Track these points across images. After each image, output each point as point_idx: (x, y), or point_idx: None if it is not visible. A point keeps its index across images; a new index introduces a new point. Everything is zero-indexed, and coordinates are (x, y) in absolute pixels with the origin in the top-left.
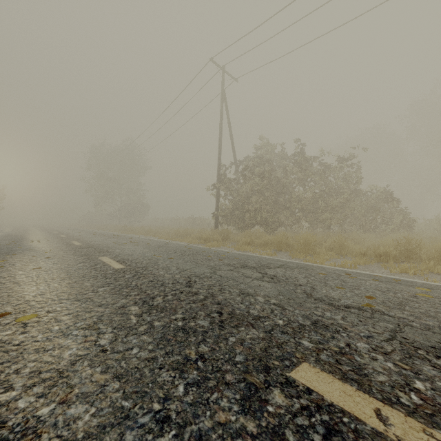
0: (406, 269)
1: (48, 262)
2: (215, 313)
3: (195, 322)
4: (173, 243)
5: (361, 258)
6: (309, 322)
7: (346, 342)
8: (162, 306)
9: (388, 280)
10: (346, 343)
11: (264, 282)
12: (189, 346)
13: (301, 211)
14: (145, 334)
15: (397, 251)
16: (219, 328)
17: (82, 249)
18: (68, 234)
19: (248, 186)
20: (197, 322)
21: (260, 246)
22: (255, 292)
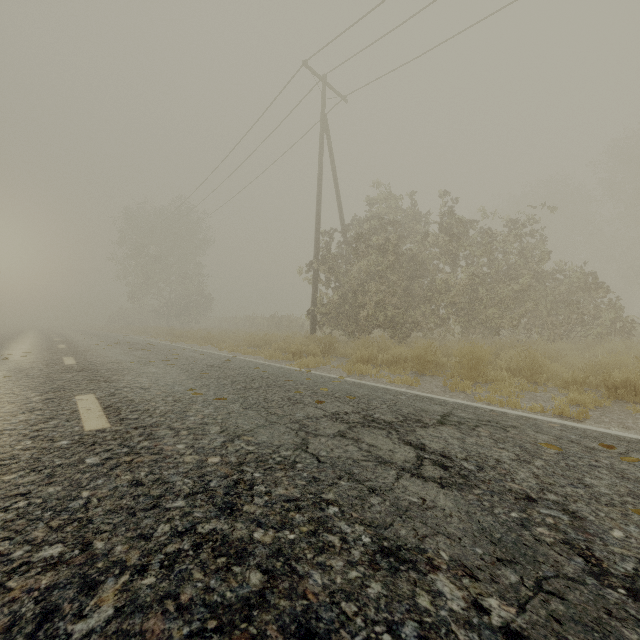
0: None
1: None
2: None
3: None
4: (238, 360)
5: (578, 391)
6: None
7: None
8: None
9: None
10: None
11: (431, 484)
12: None
13: (449, 306)
14: None
15: None
16: None
17: (65, 374)
18: (73, 343)
19: (364, 265)
20: None
21: (387, 365)
22: (421, 543)
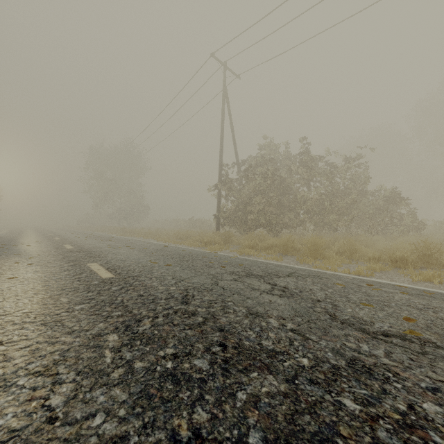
0: (429, 277)
1: (29, 270)
2: (217, 345)
3: (190, 361)
4: (172, 246)
5: (375, 263)
6: (344, 362)
7: (406, 402)
8: (149, 334)
9: (418, 292)
10: (408, 403)
11: (275, 296)
12: (178, 409)
13: (306, 213)
14: (118, 385)
15: (414, 256)
16: (222, 373)
17: (72, 253)
18: (63, 237)
19: (251, 186)
20: (192, 363)
21: (264, 249)
22: (266, 311)
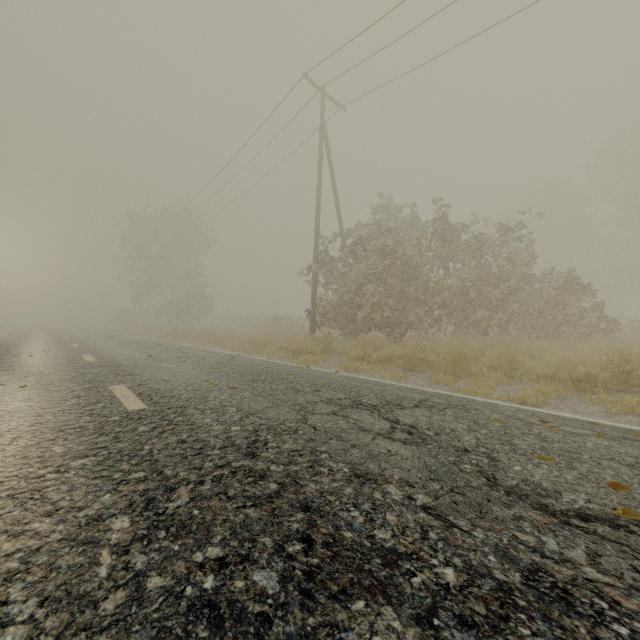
0: (633, 407)
1: (18, 397)
2: (296, 540)
3: (246, 575)
4: (243, 358)
5: (547, 384)
6: (519, 577)
7: None
8: (184, 516)
9: (621, 434)
10: None
11: (397, 442)
12: None
13: (442, 307)
14: (109, 629)
15: (607, 373)
16: (302, 602)
17: (91, 369)
18: (85, 342)
19: (361, 268)
20: (250, 578)
21: (381, 362)
22: (382, 471)
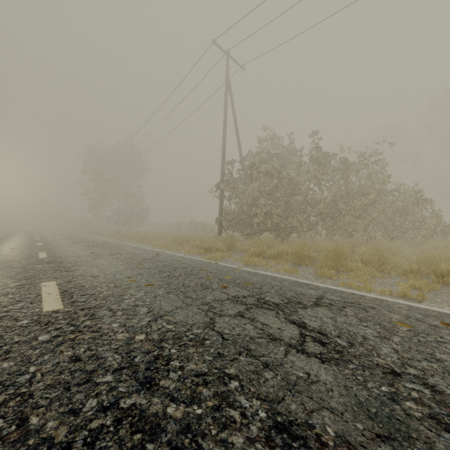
0: None
1: None
2: None
3: None
4: (165, 254)
5: (415, 277)
6: None
7: None
8: None
9: None
10: None
11: (313, 359)
12: None
13: (317, 215)
14: None
15: None
16: None
17: (37, 265)
18: (48, 242)
19: (256, 186)
20: None
21: (273, 257)
22: (309, 418)
